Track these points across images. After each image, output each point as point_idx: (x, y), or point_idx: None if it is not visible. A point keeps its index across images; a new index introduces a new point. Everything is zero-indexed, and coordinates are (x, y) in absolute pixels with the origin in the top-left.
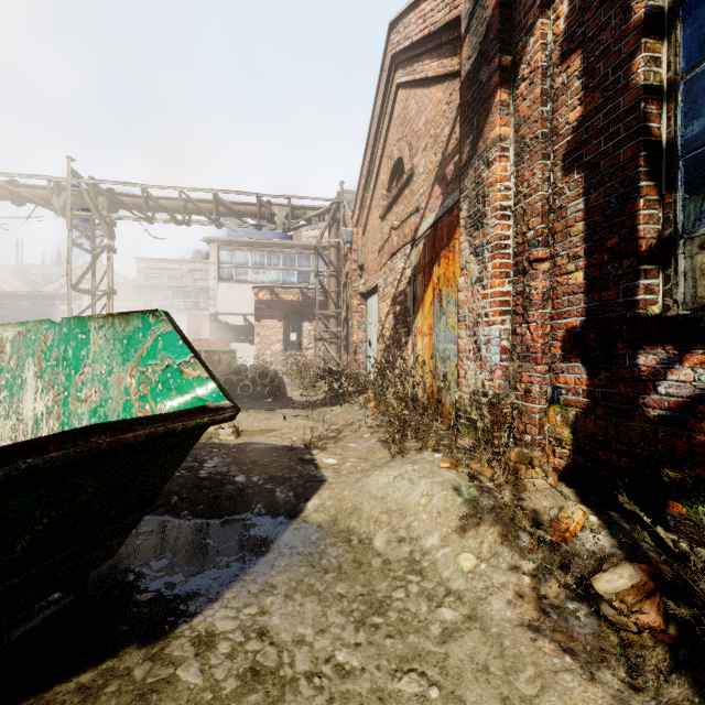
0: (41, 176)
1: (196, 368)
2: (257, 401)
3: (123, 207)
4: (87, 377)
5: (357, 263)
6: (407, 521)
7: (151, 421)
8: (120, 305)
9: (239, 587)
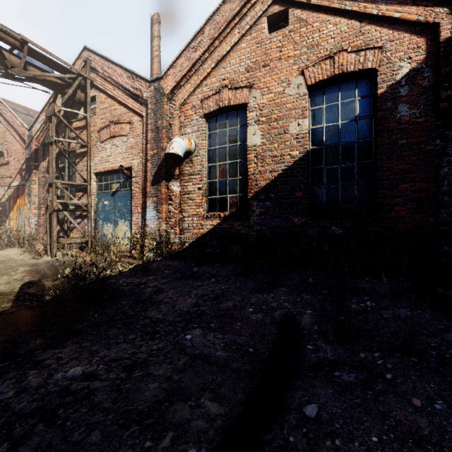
0: None
1: None
2: None
3: None
4: None
5: None
6: (9, 256)
7: None
8: None
9: None
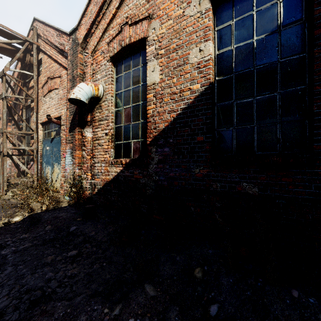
0: None
1: None
2: None
3: None
4: None
5: None
6: None
7: None
8: None
9: None
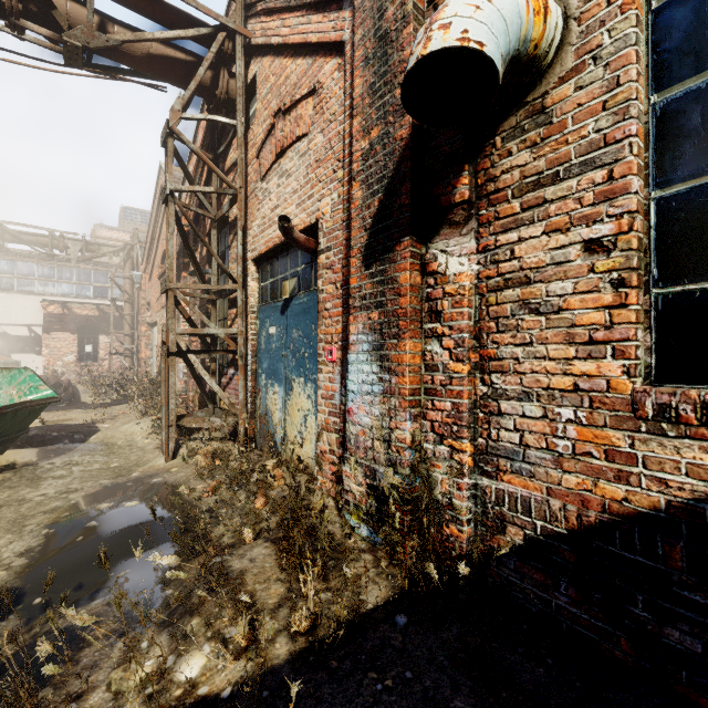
0: None
1: (45, 386)
2: (52, 406)
3: None
4: None
5: (145, 300)
6: (133, 436)
7: (38, 400)
8: None
9: (61, 457)
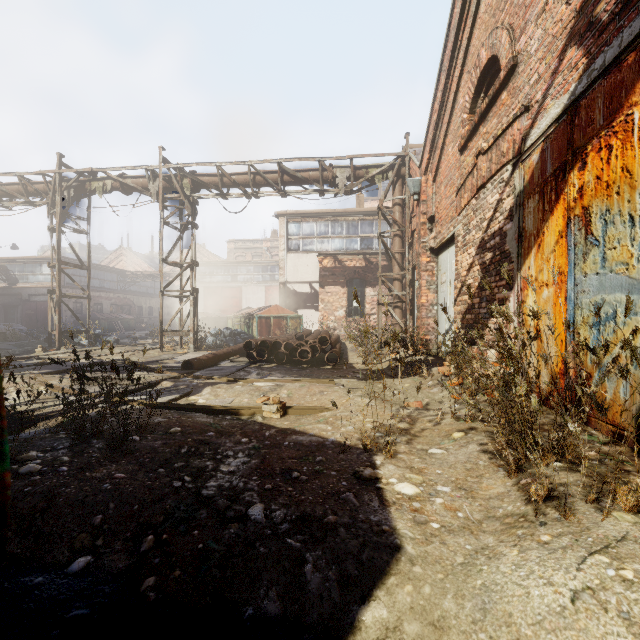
0: (141, 167)
1: None
2: (316, 368)
3: (203, 186)
4: None
5: (426, 216)
6: None
7: None
8: (214, 280)
9: None
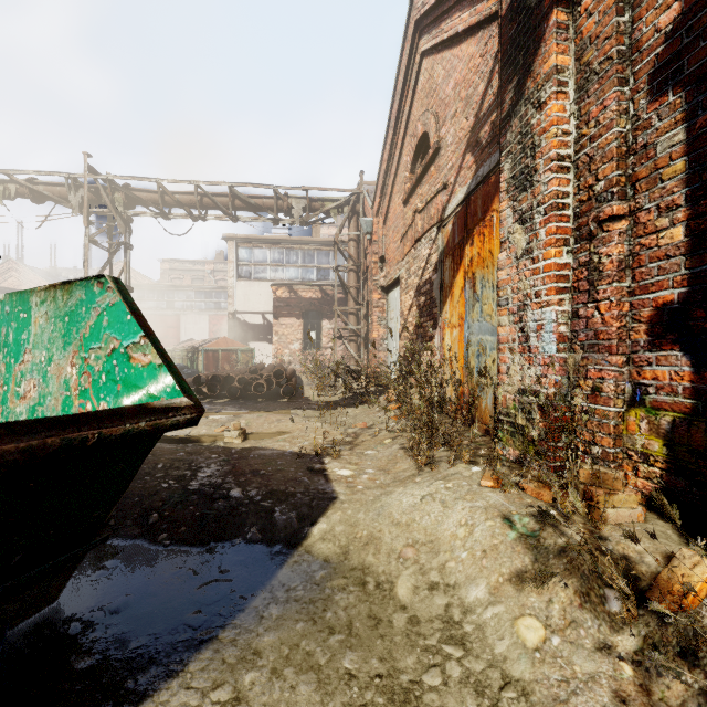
0: (58, 173)
1: (147, 352)
2: (271, 401)
3: (140, 203)
4: (26, 366)
5: (377, 255)
6: (439, 560)
7: (35, 428)
8: (144, 306)
9: (212, 652)
